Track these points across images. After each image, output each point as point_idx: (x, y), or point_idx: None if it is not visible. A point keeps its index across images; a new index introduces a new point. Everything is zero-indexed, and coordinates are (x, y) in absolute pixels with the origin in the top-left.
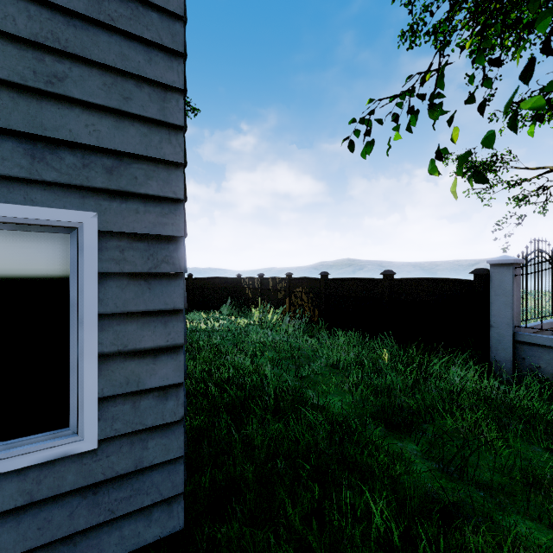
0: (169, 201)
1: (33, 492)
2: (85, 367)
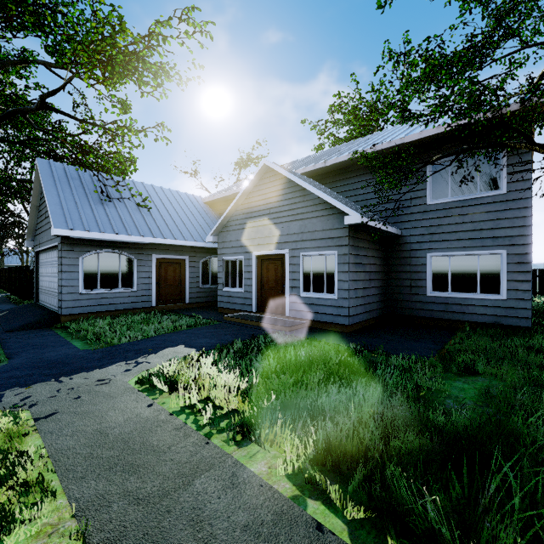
0: (526, 244)
1: (493, 304)
2: (503, 282)
